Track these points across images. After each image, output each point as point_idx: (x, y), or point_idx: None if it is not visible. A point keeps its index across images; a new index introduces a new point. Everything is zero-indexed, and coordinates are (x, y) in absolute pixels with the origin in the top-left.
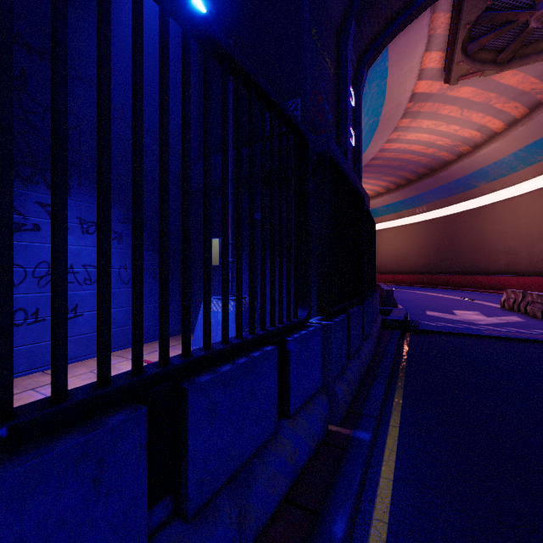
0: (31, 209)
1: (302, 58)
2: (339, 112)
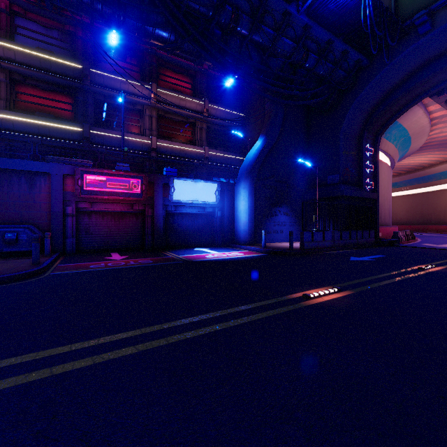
0: (277, 211)
1: (339, 163)
2: (360, 165)
